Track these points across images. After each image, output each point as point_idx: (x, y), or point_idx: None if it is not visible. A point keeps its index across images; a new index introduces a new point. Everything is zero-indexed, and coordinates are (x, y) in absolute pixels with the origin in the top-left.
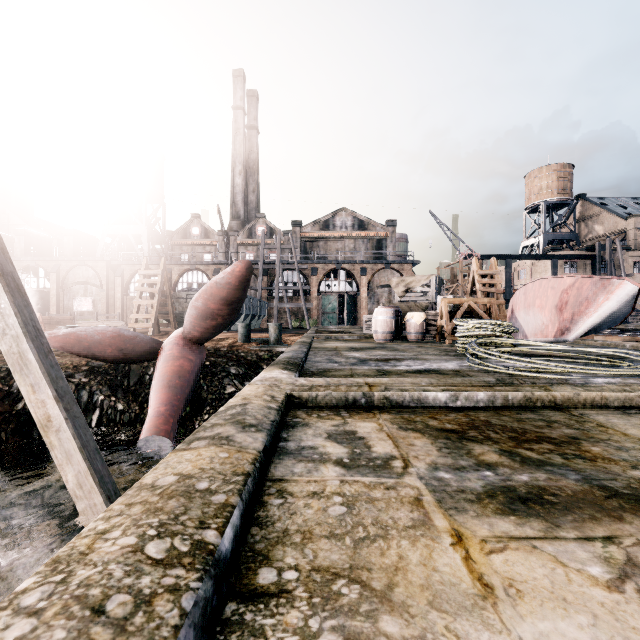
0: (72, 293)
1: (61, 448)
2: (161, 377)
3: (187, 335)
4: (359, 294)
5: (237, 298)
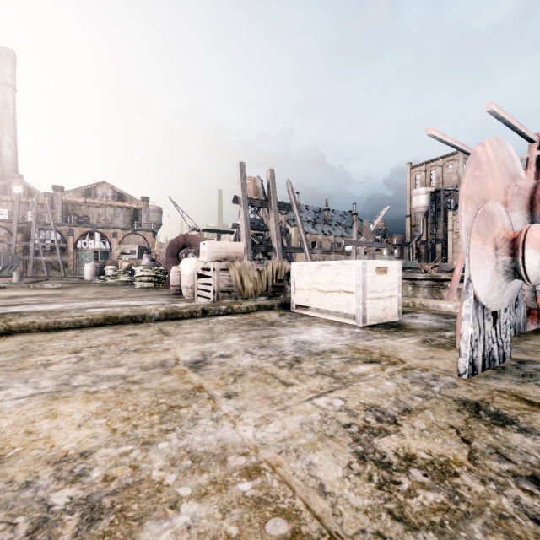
0: None
1: None
2: None
3: None
4: (111, 251)
5: None
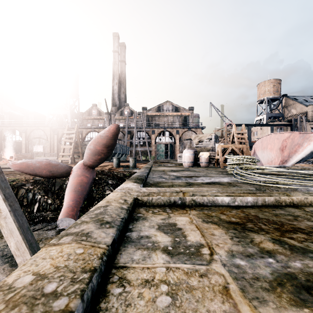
0: (33, 143)
1: (7, 227)
2: (71, 186)
3: (85, 163)
4: (175, 143)
5: (111, 144)
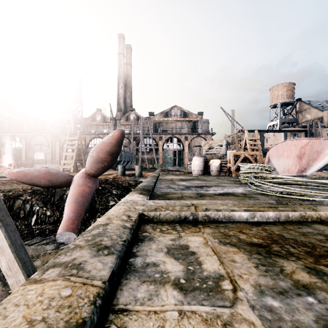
0: (33, 150)
1: None
2: (71, 196)
3: (87, 172)
4: (184, 150)
5: (115, 151)
